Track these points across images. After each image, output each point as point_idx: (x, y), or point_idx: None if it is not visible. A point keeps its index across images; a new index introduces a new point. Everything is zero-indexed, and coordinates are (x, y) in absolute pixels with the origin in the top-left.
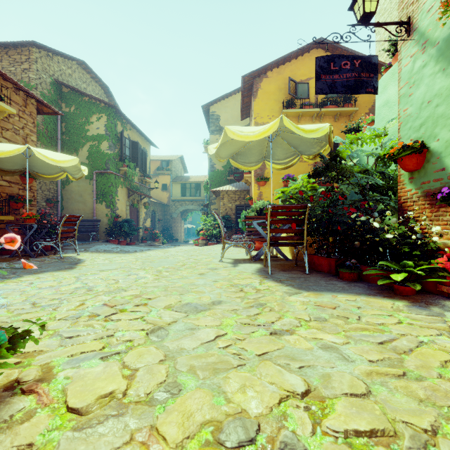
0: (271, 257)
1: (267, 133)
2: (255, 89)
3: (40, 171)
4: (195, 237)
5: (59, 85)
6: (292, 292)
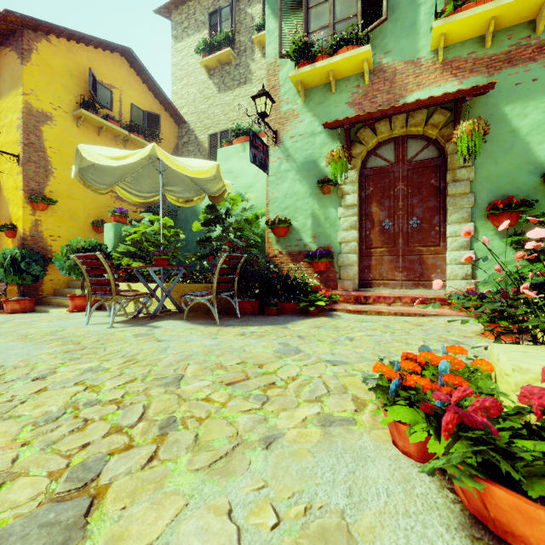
0: (165, 312)
1: (205, 174)
2: (27, 46)
3: None
4: None
5: None
6: (282, 327)
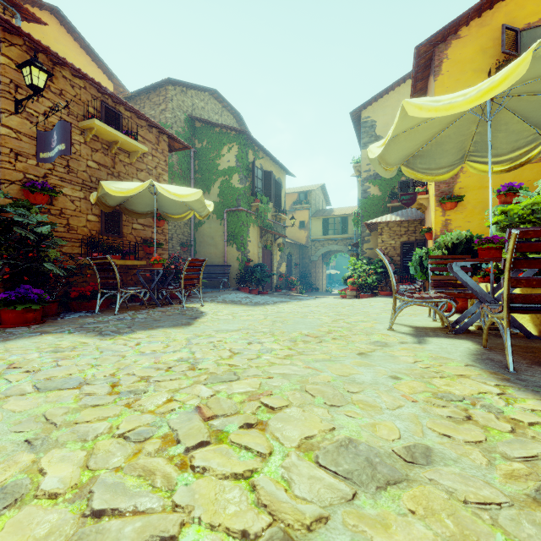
0: (489, 329)
1: (498, 88)
2: (437, 62)
3: (169, 211)
4: (339, 285)
5: (192, 121)
6: None
